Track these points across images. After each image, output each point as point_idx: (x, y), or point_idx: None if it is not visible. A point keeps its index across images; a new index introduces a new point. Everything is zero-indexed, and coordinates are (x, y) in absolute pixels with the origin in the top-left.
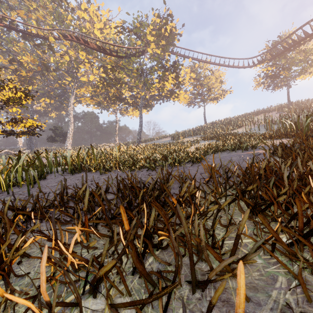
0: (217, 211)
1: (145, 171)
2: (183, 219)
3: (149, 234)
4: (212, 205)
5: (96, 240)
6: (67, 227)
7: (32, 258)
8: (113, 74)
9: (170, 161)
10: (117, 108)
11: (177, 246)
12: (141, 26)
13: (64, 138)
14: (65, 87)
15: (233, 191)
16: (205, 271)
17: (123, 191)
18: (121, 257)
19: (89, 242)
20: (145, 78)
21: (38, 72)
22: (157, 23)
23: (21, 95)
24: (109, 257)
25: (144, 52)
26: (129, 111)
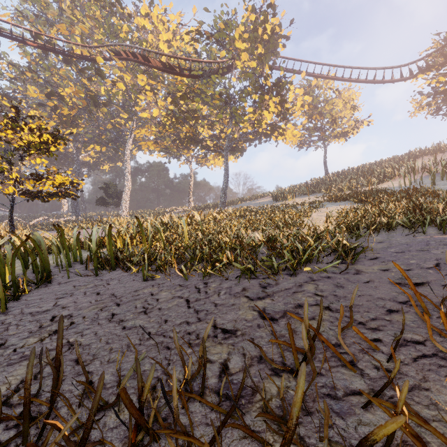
0: None
1: (233, 279)
2: None
3: None
4: None
5: None
6: None
7: None
8: (186, 105)
9: (289, 257)
10: (191, 156)
11: None
12: (226, 27)
13: (119, 199)
14: (120, 129)
15: None
16: None
17: None
18: None
19: None
20: (233, 108)
21: (85, 108)
22: (251, 21)
23: (48, 138)
24: None
25: (230, 68)
26: (209, 159)
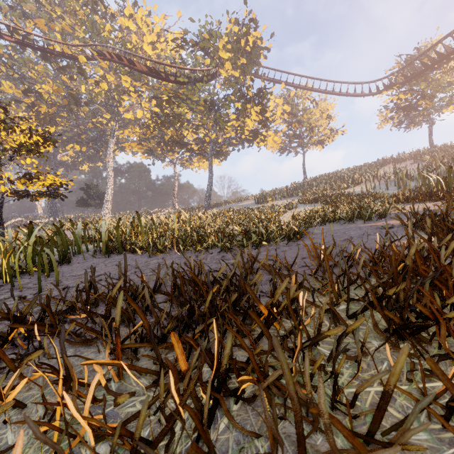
0: (340, 336)
1: (216, 252)
2: (285, 366)
3: (223, 379)
4: (326, 315)
5: (127, 395)
6: (91, 349)
7: (28, 409)
8: (171, 108)
9: (254, 237)
10: (176, 158)
11: (274, 422)
12: (211, 38)
13: (101, 201)
14: (102, 128)
15: (356, 290)
16: (323, 452)
17: (182, 290)
18: (172, 427)
19: (124, 380)
20: (217, 114)
21: (64, 106)
22: (234, 32)
23: (38, 139)
24: (153, 413)
25: (214, 75)
26: (194, 162)
